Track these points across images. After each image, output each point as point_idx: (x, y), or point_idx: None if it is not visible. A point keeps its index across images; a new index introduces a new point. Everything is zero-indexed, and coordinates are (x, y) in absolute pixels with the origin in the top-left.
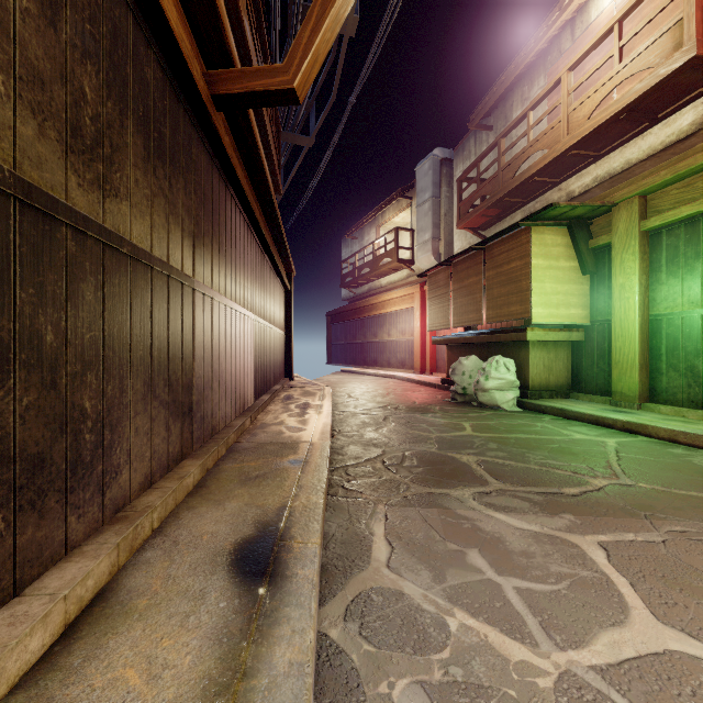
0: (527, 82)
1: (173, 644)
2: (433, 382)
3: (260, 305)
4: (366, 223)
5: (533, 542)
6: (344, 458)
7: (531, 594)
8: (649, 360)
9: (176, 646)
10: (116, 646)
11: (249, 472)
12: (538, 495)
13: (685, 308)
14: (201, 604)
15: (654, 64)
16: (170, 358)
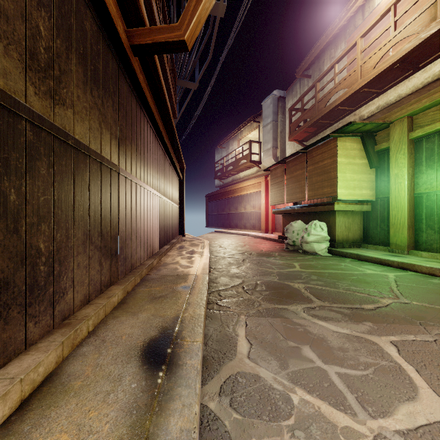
0: (333, 47)
1: (96, 415)
2: (273, 238)
3: (163, 188)
4: (230, 138)
5: (346, 341)
6: (217, 285)
7: (348, 377)
8: (414, 223)
9: (99, 416)
10: (56, 416)
11: (155, 294)
12: (347, 310)
13: (438, 188)
14: (119, 385)
15: (417, 31)
16: (102, 218)
